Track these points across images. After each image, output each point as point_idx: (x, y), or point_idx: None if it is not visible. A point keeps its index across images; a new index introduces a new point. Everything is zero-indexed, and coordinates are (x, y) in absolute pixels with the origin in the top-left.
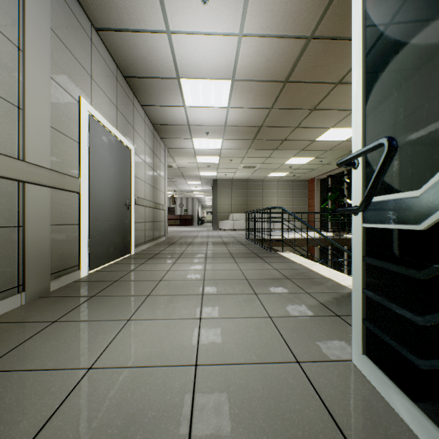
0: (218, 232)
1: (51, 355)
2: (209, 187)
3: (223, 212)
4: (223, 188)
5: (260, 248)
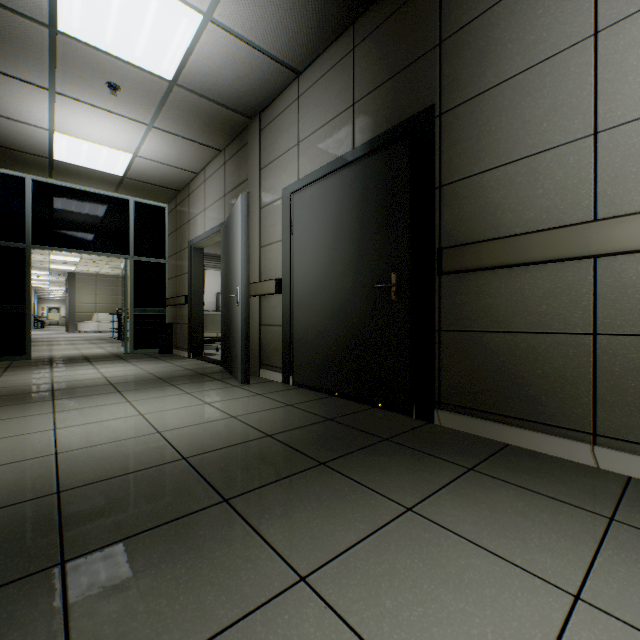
0: (78, 334)
1: (35, 354)
2: (62, 278)
3: (85, 312)
4: (84, 284)
5: (119, 340)
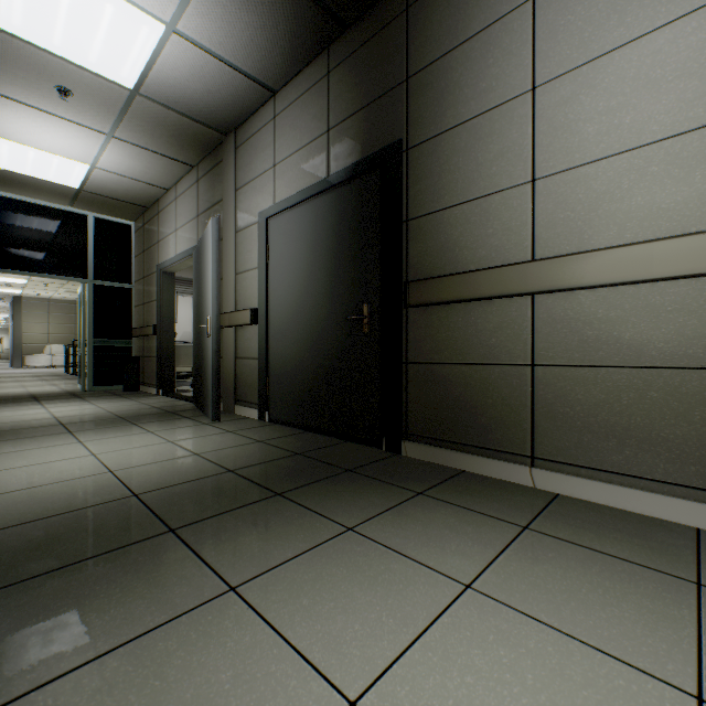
0: (25, 369)
1: None
2: (4, 303)
3: (35, 344)
4: (34, 310)
5: (77, 377)
